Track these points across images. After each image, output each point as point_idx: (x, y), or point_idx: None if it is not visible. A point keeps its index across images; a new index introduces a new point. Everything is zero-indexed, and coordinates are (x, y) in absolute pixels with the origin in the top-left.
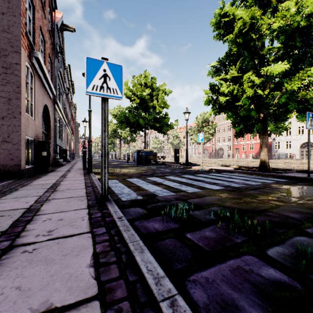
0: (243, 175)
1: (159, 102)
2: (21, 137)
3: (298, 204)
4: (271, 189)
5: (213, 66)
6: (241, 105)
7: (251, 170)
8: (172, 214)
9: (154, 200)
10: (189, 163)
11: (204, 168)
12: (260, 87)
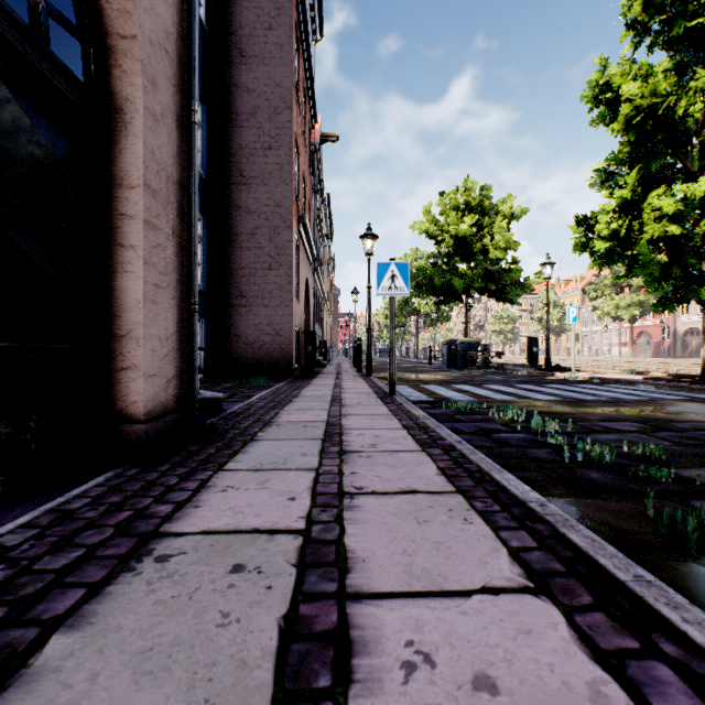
0: (645, 389)
1: (494, 241)
2: (293, 329)
3: (633, 414)
4: (644, 403)
5: (600, 169)
6: (642, 254)
7: (676, 382)
8: (454, 407)
9: (445, 402)
10: (554, 367)
11: (576, 377)
12: (702, 207)
